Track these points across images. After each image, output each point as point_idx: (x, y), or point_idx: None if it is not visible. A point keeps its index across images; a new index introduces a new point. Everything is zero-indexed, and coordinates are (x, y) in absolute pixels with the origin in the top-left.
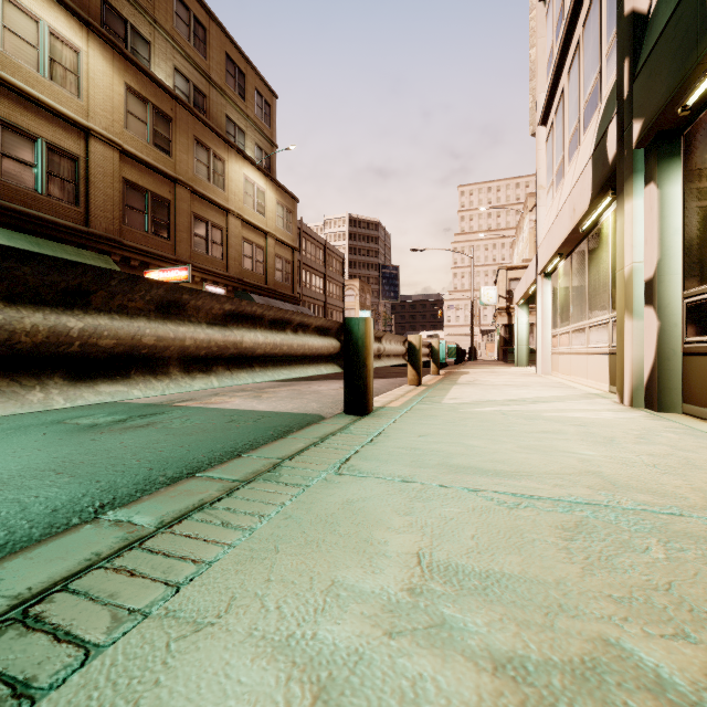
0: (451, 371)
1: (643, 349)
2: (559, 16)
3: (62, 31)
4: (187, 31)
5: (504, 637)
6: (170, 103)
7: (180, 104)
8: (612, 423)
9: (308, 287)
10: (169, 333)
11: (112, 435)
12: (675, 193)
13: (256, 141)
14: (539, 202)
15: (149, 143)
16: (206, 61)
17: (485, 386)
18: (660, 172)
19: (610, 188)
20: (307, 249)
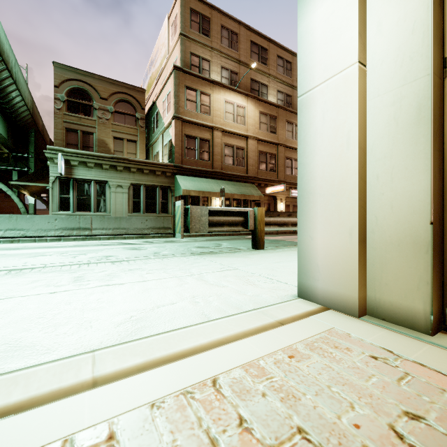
0: None
1: None
2: None
3: (240, 103)
4: (282, 70)
5: None
6: (276, 110)
7: (280, 108)
8: None
9: None
10: (289, 220)
11: (271, 244)
12: None
13: None
14: None
15: (267, 132)
16: (291, 78)
17: None
18: None
19: None
20: None
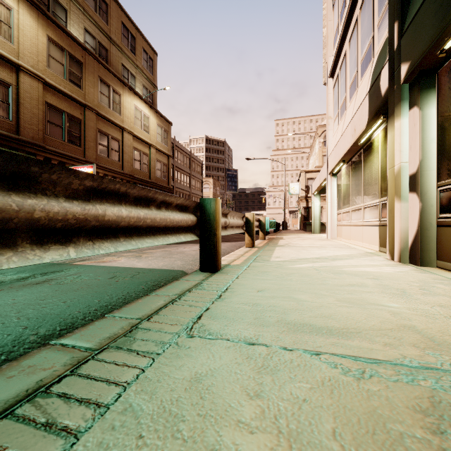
0: (272, 237)
1: (408, 222)
2: (343, 5)
3: None
4: (94, 4)
5: None
6: (81, 52)
7: (88, 53)
8: (395, 276)
9: (179, 182)
10: (11, 204)
11: (8, 292)
12: (432, 114)
13: (143, 83)
14: (329, 127)
15: (65, 78)
16: (107, 26)
17: (297, 247)
18: (421, 99)
19: (382, 113)
20: (178, 157)
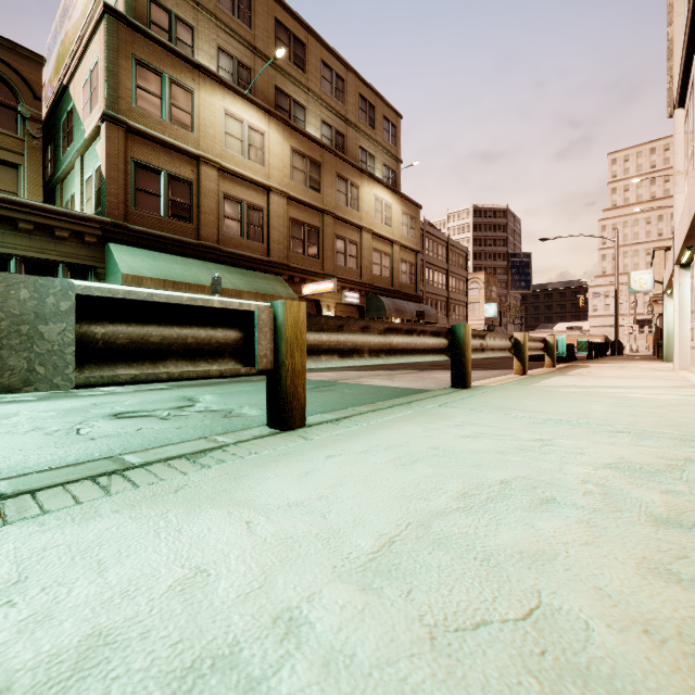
0: (572, 365)
1: None
2: None
3: (254, 123)
4: (330, 88)
5: (480, 432)
6: (319, 151)
7: (326, 150)
8: (658, 400)
9: (431, 284)
10: (366, 340)
11: (316, 393)
12: None
13: (384, 162)
14: (676, 189)
15: (306, 186)
16: (344, 107)
17: (589, 377)
18: None
19: None
20: (430, 247)
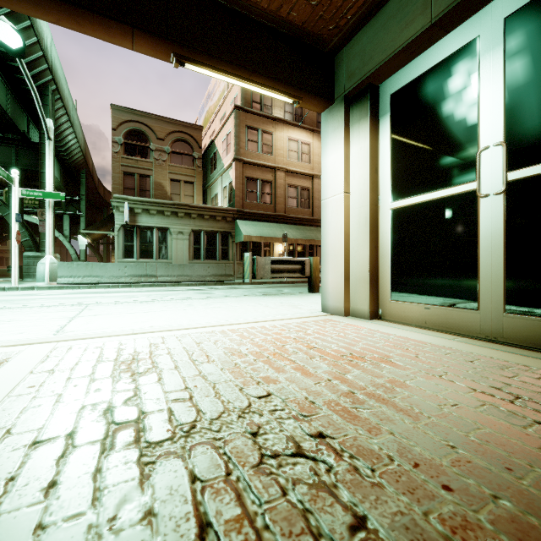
0: None
1: None
2: None
3: (304, 139)
4: None
5: None
6: None
7: None
8: None
9: None
10: None
11: None
12: None
13: None
14: None
15: None
16: None
17: None
18: None
19: None
20: None
